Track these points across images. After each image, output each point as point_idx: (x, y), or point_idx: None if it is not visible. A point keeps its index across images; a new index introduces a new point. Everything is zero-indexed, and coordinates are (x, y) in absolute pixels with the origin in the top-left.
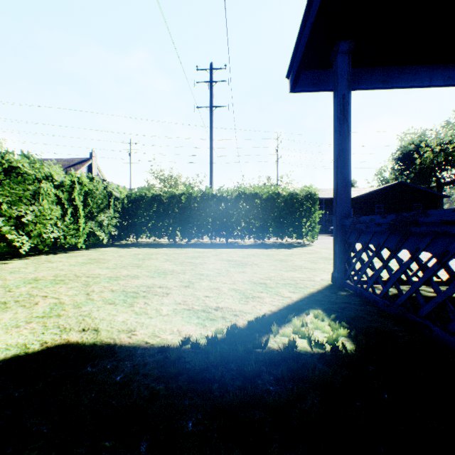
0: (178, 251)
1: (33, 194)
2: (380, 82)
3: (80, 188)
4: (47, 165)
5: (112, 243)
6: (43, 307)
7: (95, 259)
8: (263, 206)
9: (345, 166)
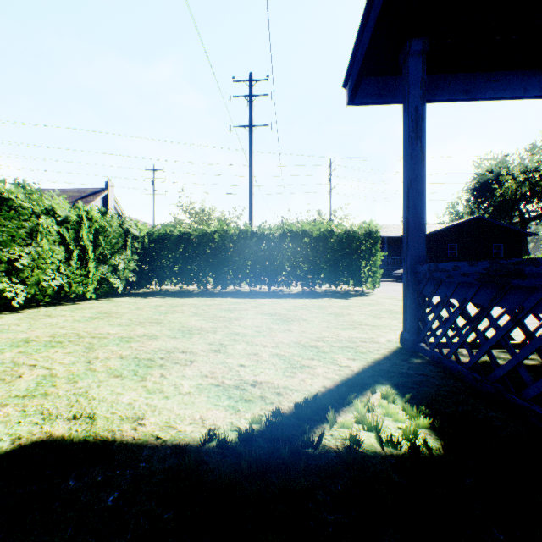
0: (210, 301)
1: (30, 232)
2: (461, 92)
3: (90, 225)
4: (48, 196)
5: (130, 291)
6: (28, 382)
7: (106, 312)
8: (313, 246)
9: (418, 197)
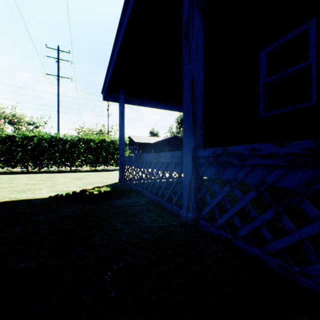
0: (35, 175)
1: None
2: (139, 103)
3: None
4: None
5: None
6: None
7: None
8: (96, 147)
9: (123, 136)
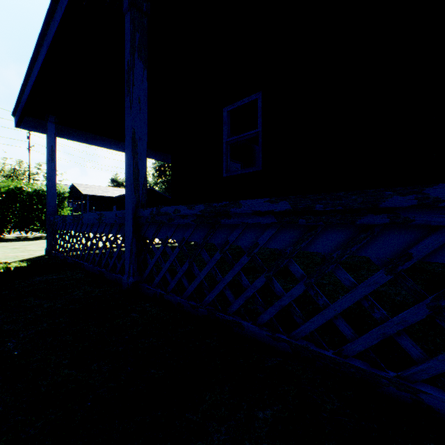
0: None
1: None
2: (84, 140)
3: None
4: None
5: None
6: None
7: None
8: (2, 200)
9: (53, 186)
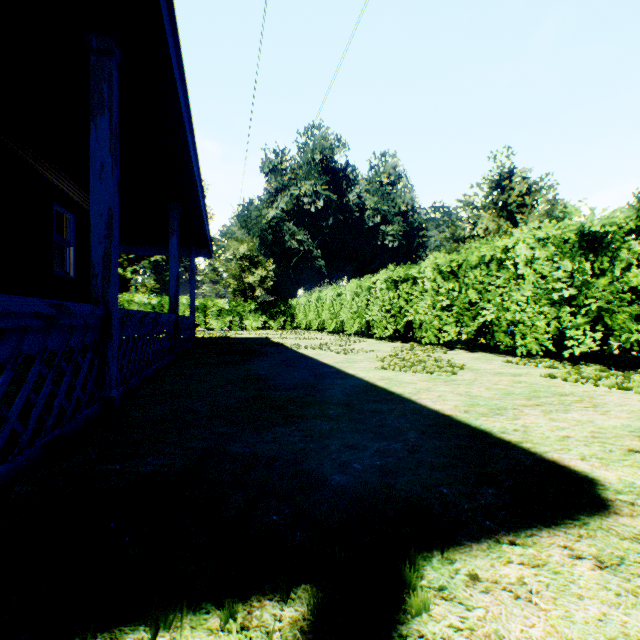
0: None
1: None
2: None
3: None
4: None
5: None
6: None
7: None
8: None
9: None
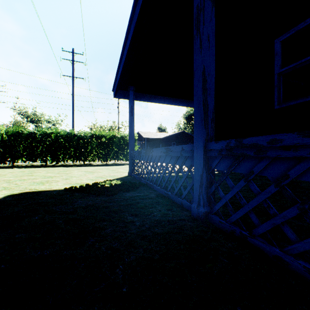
0: (52, 169)
1: None
2: (148, 100)
3: None
4: None
5: None
6: None
7: None
8: (107, 142)
9: (132, 132)
